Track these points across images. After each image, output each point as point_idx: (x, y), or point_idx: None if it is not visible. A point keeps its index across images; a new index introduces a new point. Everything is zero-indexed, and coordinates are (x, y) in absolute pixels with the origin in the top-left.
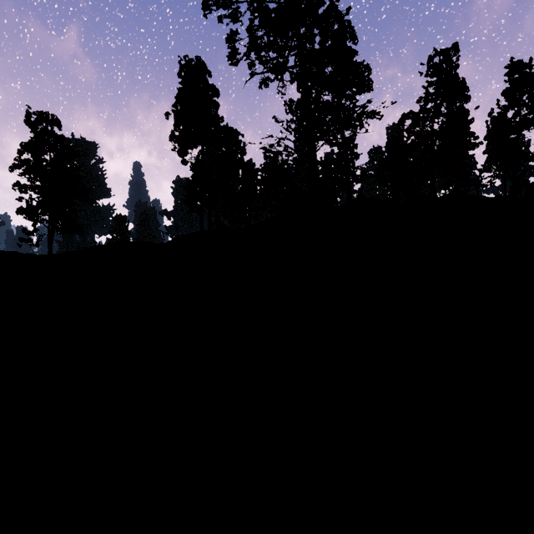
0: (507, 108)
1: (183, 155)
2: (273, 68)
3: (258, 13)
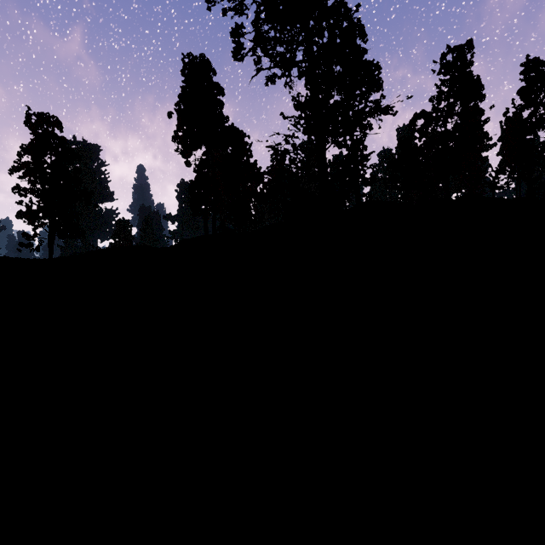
0: (523, 107)
1: (186, 156)
2: (280, 61)
3: (264, 6)
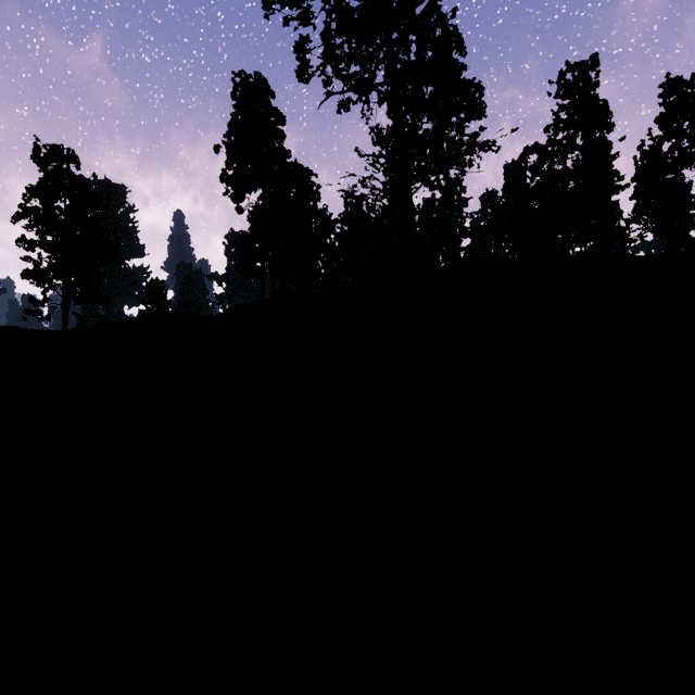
0: (662, 139)
1: (237, 201)
2: (355, 84)
3: (336, 14)
